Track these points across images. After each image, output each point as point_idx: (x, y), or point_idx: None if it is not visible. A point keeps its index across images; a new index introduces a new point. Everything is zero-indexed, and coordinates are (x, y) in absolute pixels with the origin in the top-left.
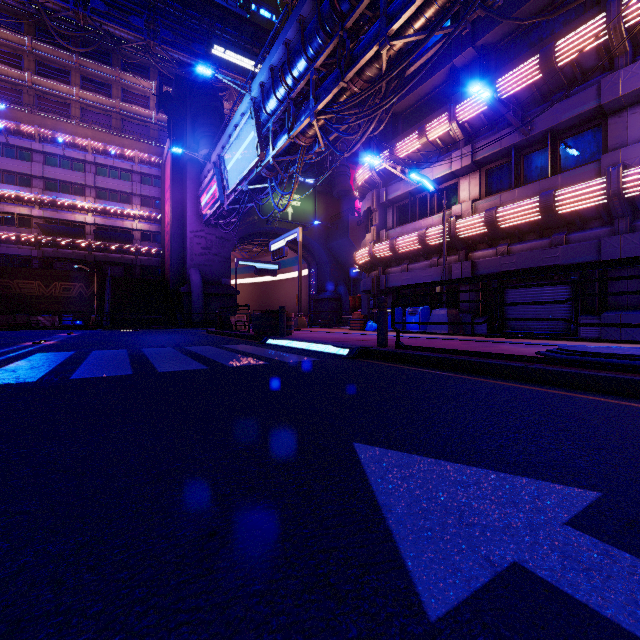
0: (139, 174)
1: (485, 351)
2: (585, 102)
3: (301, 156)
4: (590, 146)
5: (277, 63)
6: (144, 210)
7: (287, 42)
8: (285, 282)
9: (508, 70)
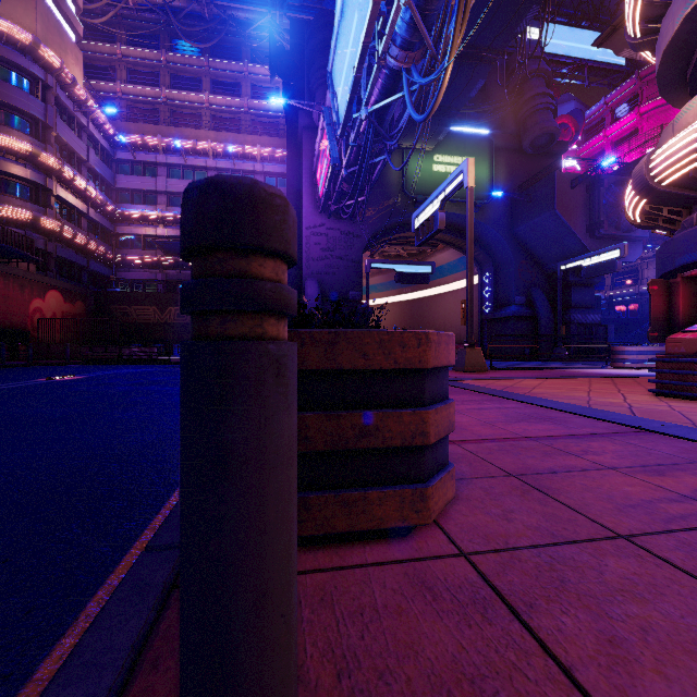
0: (262, 175)
1: None
2: None
3: None
4: None
5: None
6: None
7: None
8: (444, 297)
9: None
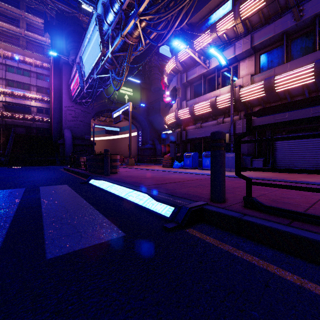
0: (35, 73)
1: None
2: None
3: (130, 52)
4: None
5: None
6: (38, 94)
7: None
8: (124, 139)
9: None
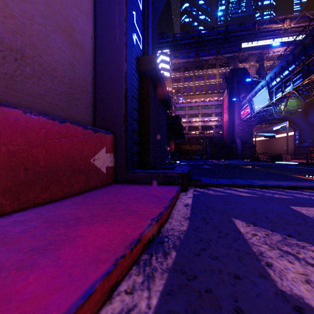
0: (214, 105)
1: None
2: None
3: (287, 99)
4: None
5: (277, 71)
6: (216, 118)
7: (281, 66)
8: (279, 138)
9: None
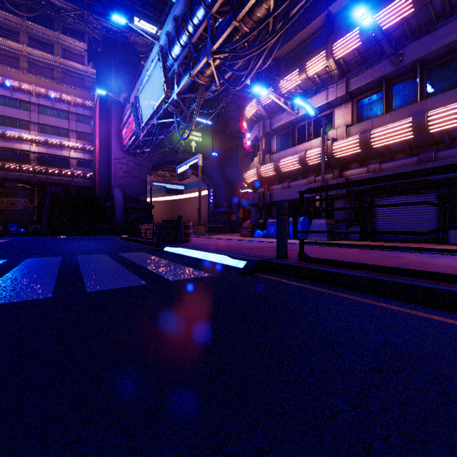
0: (75, 114)
1: (407, 265)
2: (455, 31)
3: (200, 93)
4: (456, 73)
5: (180, 14)
6: (79, 142)
7: None
8: (190, 200)
9: (379, 10)
